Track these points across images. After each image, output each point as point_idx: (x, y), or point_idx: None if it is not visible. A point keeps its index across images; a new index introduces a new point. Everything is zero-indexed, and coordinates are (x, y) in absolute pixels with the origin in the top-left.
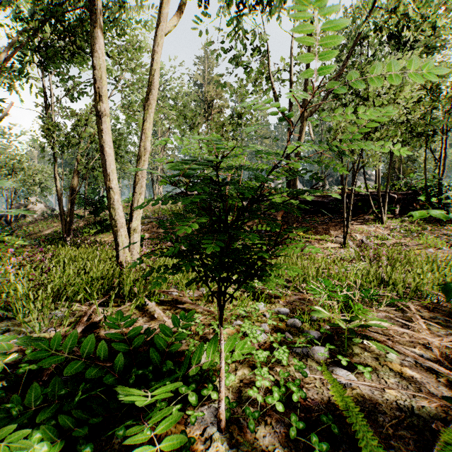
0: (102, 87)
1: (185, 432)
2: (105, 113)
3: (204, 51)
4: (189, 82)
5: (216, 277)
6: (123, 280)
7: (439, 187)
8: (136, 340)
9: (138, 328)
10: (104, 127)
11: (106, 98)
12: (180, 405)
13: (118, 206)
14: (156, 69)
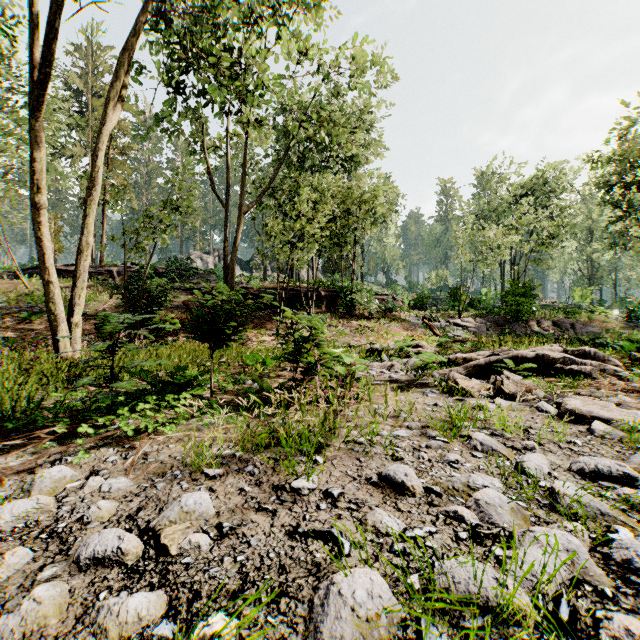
0: (41, 180)
1: (199, 396)
2: (45, 206)
3: (87, 39)
4: (62, 87)
5: (210, 340)
6: (82, 370)
7: (352, 288)
8: (158, 379)
9: (157, 374)
10: (43, 220)
11: (45, 190)
12: (194, 391)
13: (58, 301)
14: (100, 166)
